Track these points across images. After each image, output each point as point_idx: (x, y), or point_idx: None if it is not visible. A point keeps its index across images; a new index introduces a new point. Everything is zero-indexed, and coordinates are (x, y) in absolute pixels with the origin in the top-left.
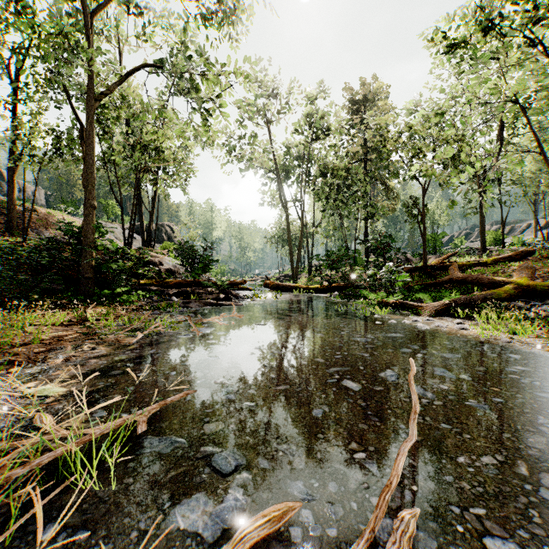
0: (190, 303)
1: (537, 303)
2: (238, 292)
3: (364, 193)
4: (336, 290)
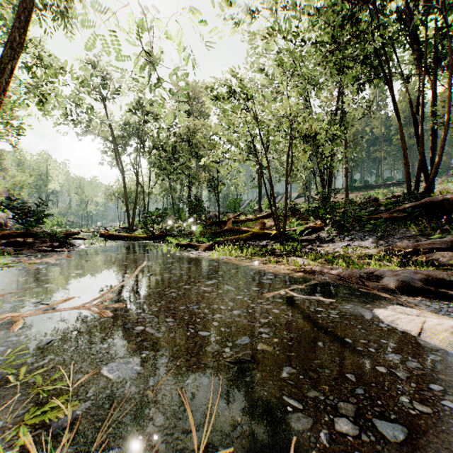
0: (23, 250)
1: (258, 241)
2: (74, 241)
3: (185, 167)
4: (160, 238)
